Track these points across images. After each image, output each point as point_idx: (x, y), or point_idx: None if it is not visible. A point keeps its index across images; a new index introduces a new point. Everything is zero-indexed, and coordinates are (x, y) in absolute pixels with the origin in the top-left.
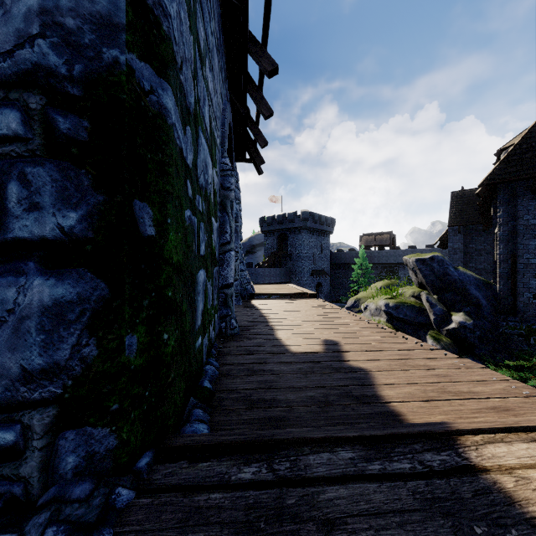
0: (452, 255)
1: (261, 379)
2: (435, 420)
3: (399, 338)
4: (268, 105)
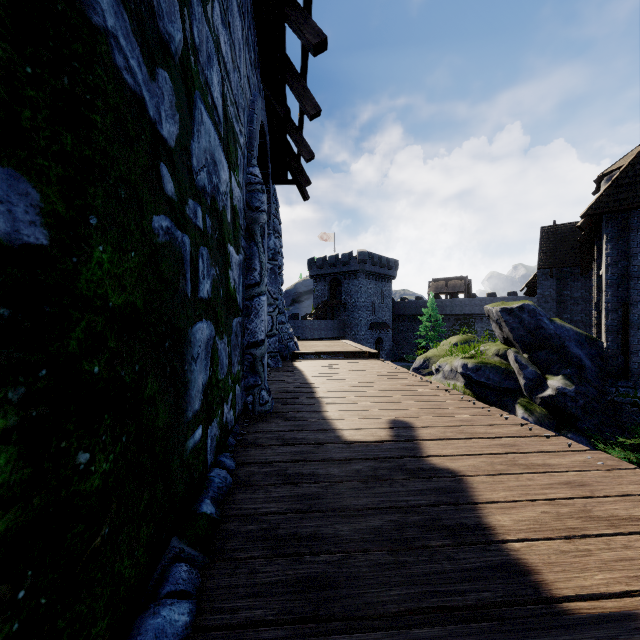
0: (542, 305)
1: (297, 493)
2: (594, 583)
3: (495, 418)
4: (314, 100)
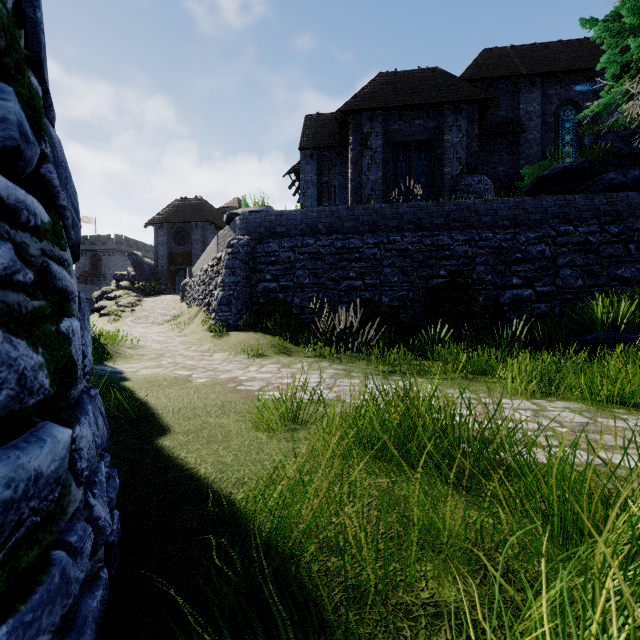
0: None
1: None
2: None
3: None
4: None
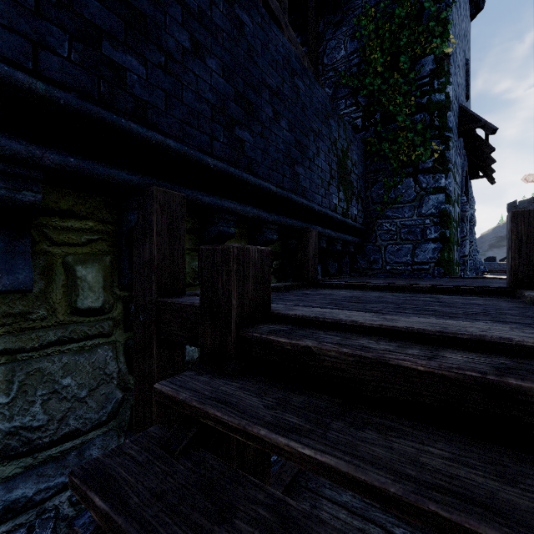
0: None
1: None
2: None
3: None
4: (491, 158)
